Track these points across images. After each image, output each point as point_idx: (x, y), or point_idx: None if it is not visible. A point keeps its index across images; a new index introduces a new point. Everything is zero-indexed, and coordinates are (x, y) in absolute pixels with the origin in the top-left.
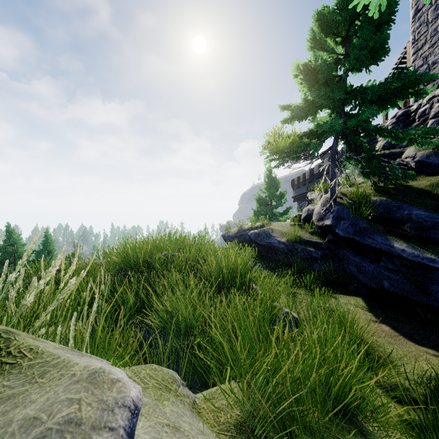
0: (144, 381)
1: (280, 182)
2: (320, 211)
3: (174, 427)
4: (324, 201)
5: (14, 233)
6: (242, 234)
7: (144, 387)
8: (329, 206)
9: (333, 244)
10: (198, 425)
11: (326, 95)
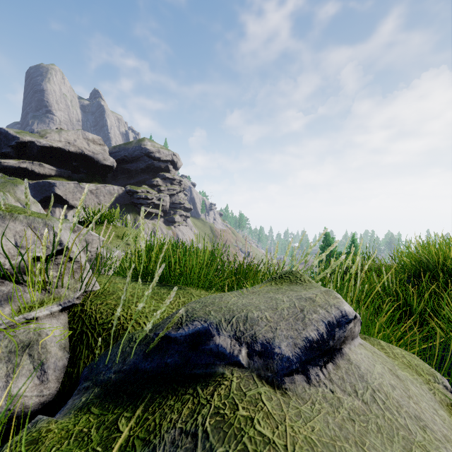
0: (394, 355)
1: None
2: None
3: (396, 375)
4: None
5: (328, 236)
6: None
7: (392, 357)
8: None
9: None
10: (436, 407)
11: None
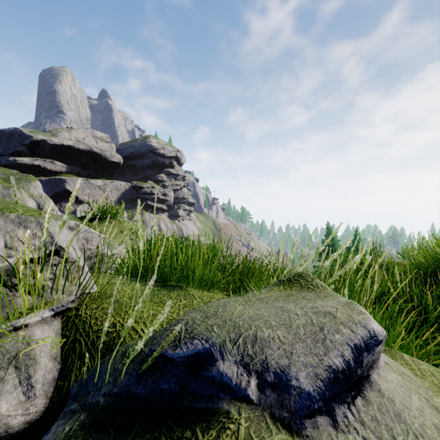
0: (422, 372)
1: None
2: None
3: (434, 407)
4: None
5: (331, 230)
6: None
7: (420, 375)
8: None
9: None
10: None
11: None
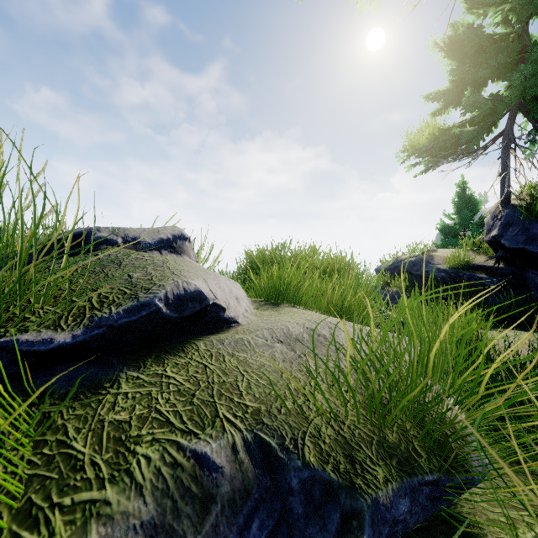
0: None
1: (479, 202)
2: (488, 221)
3: None
4: (495, 206)
5: None
6: (397, 265)
7: None
8: (498, 212)
9: (515, 267)
10: None
11: (480, 65)
